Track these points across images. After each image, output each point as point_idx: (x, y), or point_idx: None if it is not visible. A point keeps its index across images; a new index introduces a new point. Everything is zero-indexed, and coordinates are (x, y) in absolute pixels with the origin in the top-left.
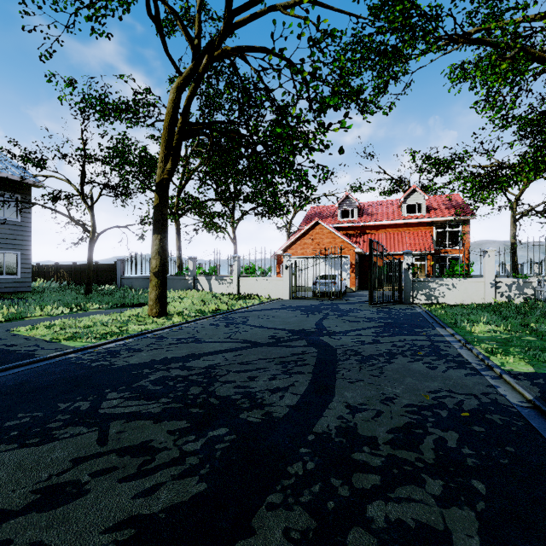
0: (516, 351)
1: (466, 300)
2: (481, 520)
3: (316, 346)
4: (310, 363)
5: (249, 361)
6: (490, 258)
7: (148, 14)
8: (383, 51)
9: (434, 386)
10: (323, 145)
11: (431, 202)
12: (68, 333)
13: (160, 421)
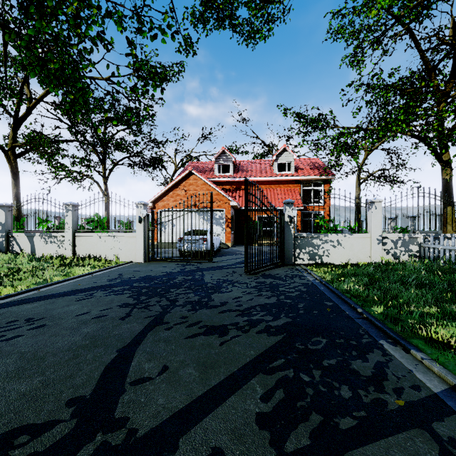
0: None
1: (352, 259)
2: None
3: None
4: None
5: None
6: (377, 210)
7: None
8: None
9: None
10: None
11: (297, 163)
12: None
13: None
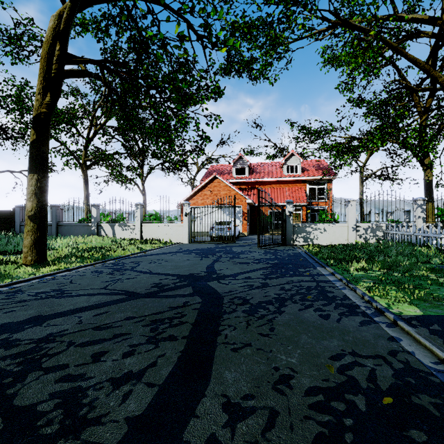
0: (394, 290)
1: (334, 242)
2: None
3: (201, 295)
4: (188, 319)
5: (110, 323)
6: (352, 207)
7: None
8: (270, 22)
9: (335, 347)
10: (216, 93)
11: (304, 165)
12: None
13: None
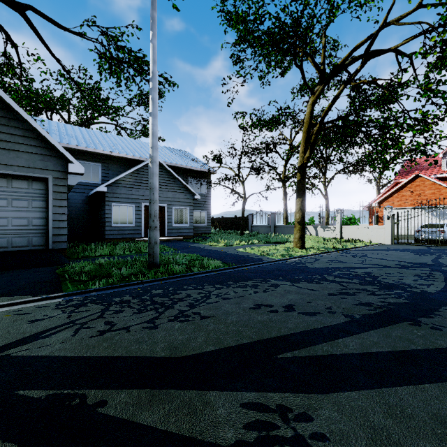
0: None
1: None
2: None
3: (440, 271)
4: (439, 278)
5: (390, 273)
6: None
7: (295, 64)
8: None
9: None
10: (437, 119)
11: None
12: (264, 253)
13: (363, 285)
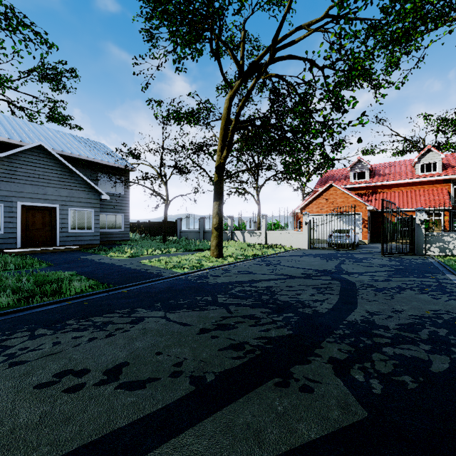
0: None
1: None
2: (452, 360)
3: (338, 280)
4: (336, 289)
5: (292, 285)
6: None
7: (211, 52)
8: (395, 39)
9: (435, 308)
10: (341, 128)
11: (448, 160)
12: (171, 265)
13: (254, 308)
